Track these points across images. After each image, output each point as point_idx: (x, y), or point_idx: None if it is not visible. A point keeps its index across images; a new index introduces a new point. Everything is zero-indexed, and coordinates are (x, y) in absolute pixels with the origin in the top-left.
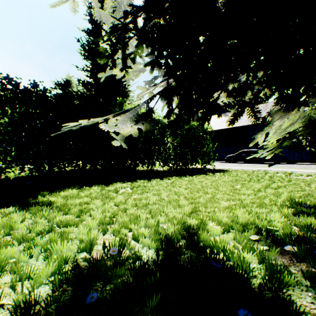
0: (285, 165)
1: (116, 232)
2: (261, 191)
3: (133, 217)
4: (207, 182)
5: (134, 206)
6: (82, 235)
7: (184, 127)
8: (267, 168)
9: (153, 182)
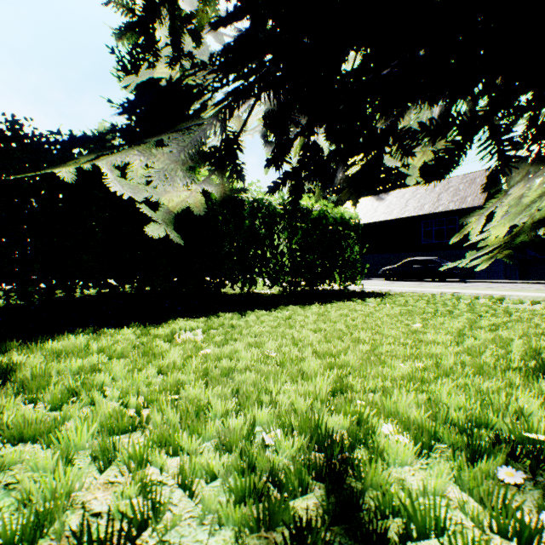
0: (483, 285)
1: (132, 467)
2: (467, 335)
3: (191, 411)
4: (355, 318)
5: (200, 377)
6: (30, 481)
7: (309, 215)
8: (457, 289)
9: (251, 317)
